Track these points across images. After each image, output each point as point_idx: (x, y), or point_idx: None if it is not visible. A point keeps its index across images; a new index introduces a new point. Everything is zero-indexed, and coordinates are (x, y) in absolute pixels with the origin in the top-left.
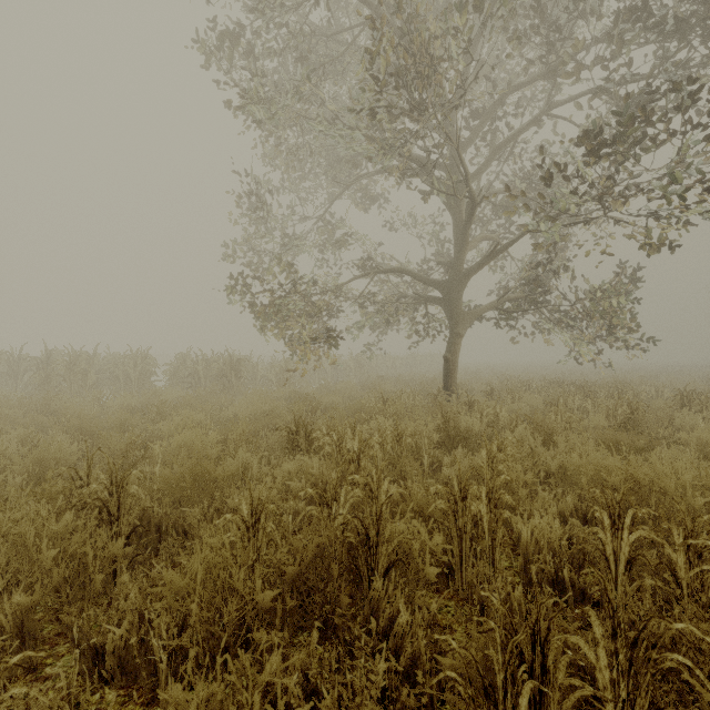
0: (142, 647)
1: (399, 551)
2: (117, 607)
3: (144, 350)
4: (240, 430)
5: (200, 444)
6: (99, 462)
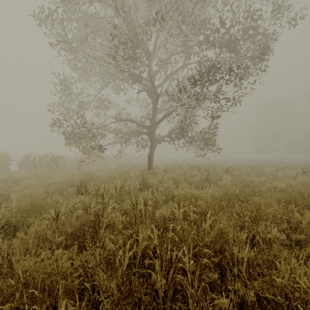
0: (8, 263)
1: (111, 222)
2: None
3: (5, 152)
4: (54, 187)
5: (35, 193)
6: None
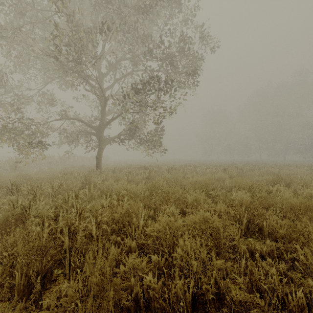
0: None
1: (40, 214)
2: None
3: None
4: None
5: None
6: None
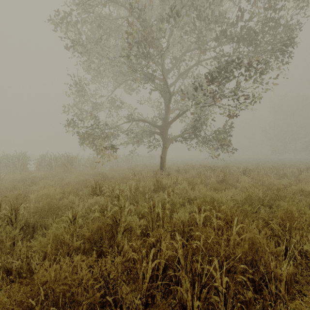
0: (27, 267)
1: (129, 226)
2: (16, 255)
3: (23, 153)
4: (70, 187)
5: (52, 194)
6: (2, 204)
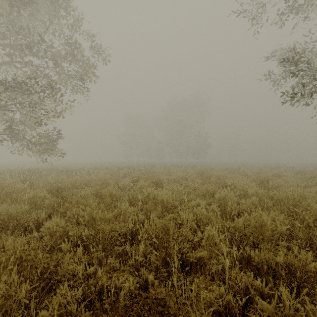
0: None
1: None
2: None
3: None
4: None
5: None
6: None
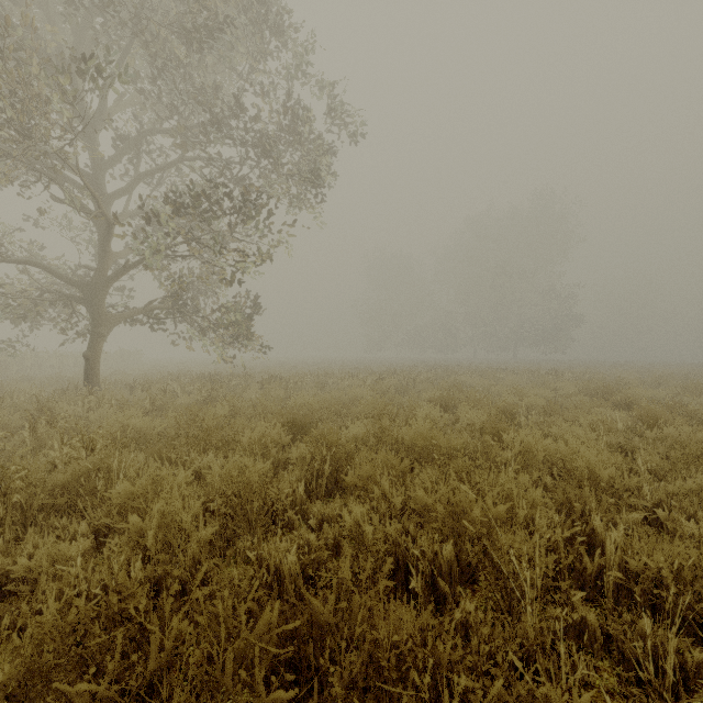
0: None
1: None
2: None
3: None
4: None
5: None
6: None
